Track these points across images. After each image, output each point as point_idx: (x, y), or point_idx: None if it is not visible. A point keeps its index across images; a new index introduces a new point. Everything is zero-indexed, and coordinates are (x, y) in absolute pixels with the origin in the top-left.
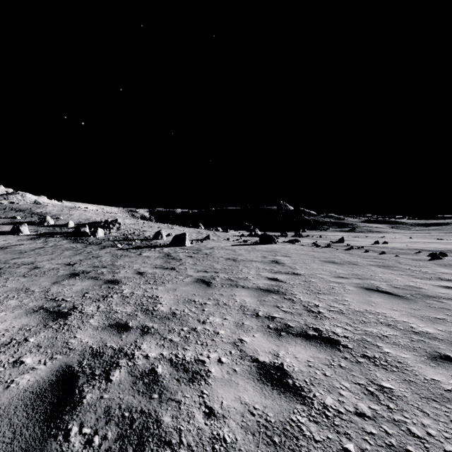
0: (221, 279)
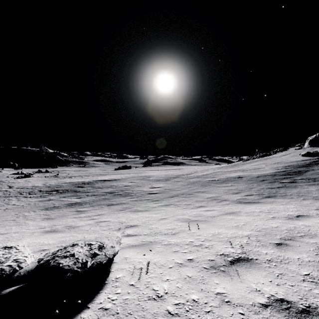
0: (18, 184)
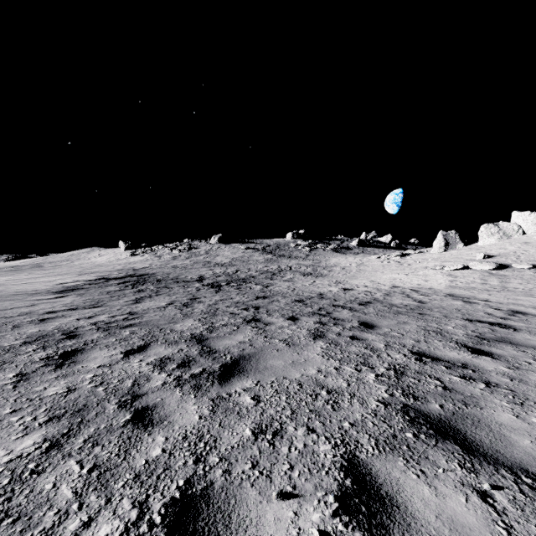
0: None
